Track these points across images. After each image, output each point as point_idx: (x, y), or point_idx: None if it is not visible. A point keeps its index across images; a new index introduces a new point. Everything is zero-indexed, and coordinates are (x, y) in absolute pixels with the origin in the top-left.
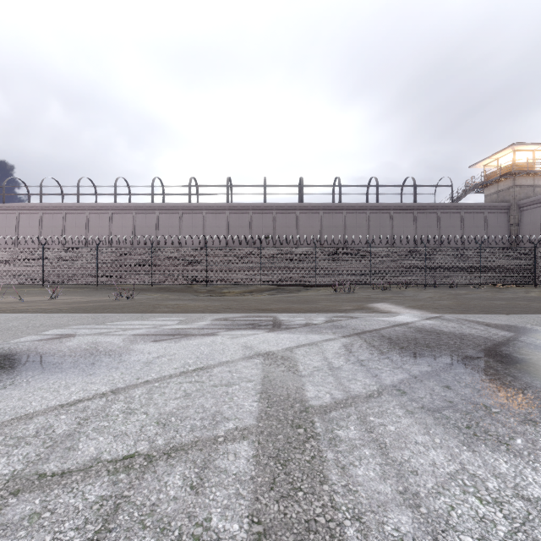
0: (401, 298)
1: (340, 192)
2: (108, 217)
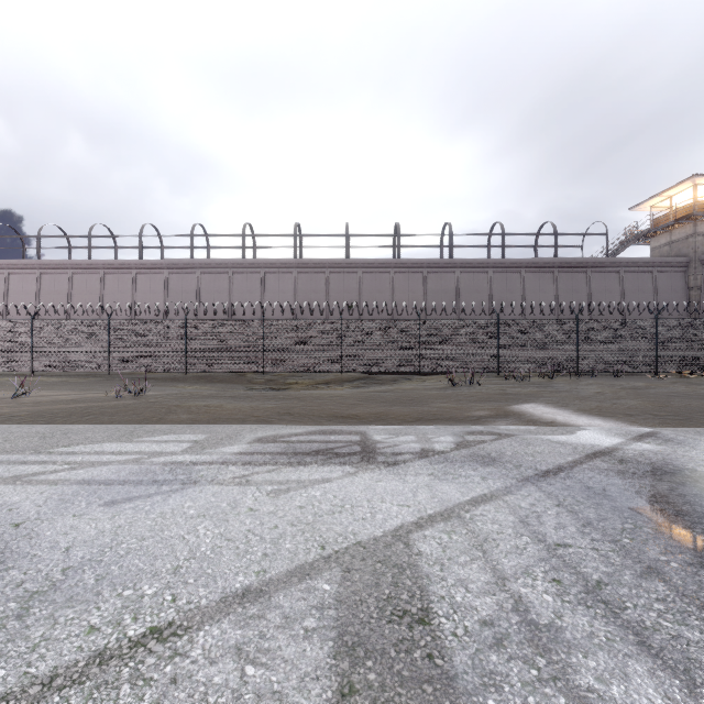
0: (555, 395)
1: (451, 243)
2: (131, 279)
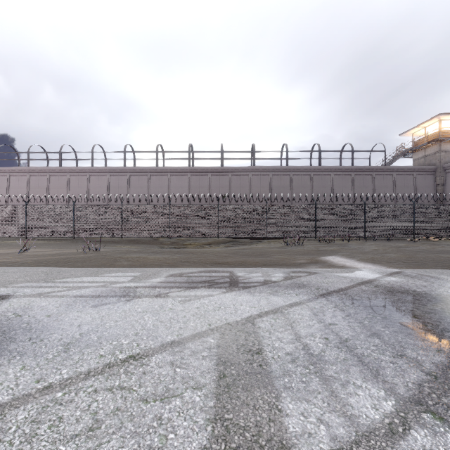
0: (348, 251)
1: (287, 156)
2: (86, 179)
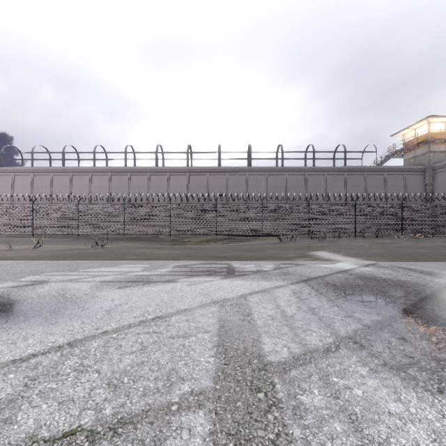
0: (336, 247)
1: (282, 157)
2: (88, 178)
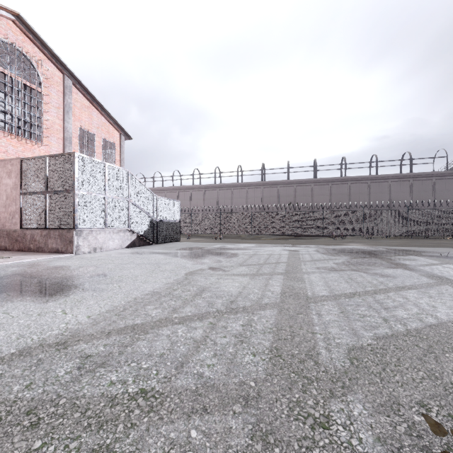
0: (371, 242)
1: (345, 168)
2: (189, 194)
